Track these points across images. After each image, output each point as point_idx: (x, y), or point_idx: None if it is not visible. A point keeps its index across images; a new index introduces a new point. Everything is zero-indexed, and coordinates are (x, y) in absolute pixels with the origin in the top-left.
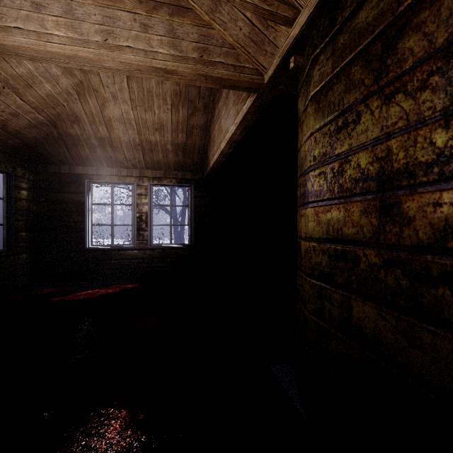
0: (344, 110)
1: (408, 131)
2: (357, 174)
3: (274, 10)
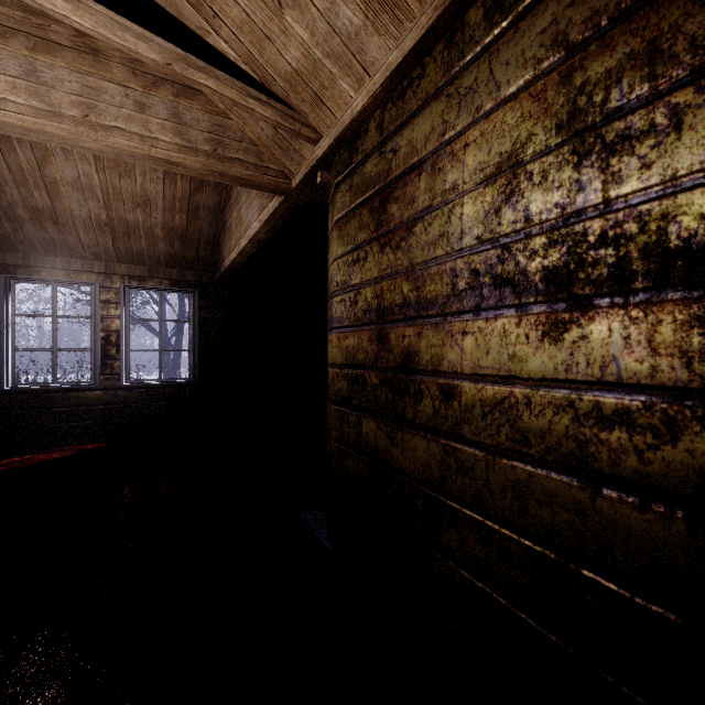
0: (358, 245)
1: (392, 278)
2: (365, 306)
3: (297, 129)
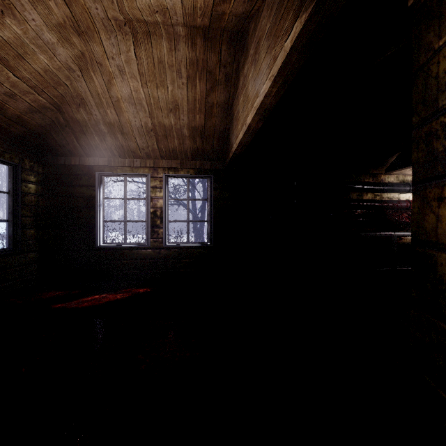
0: None
1: None
2: None
3: None
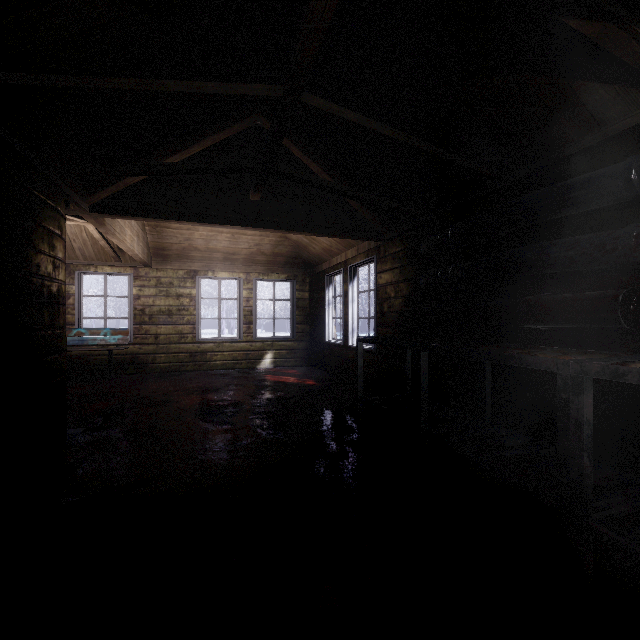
0: None
1: None
2: None
3: None
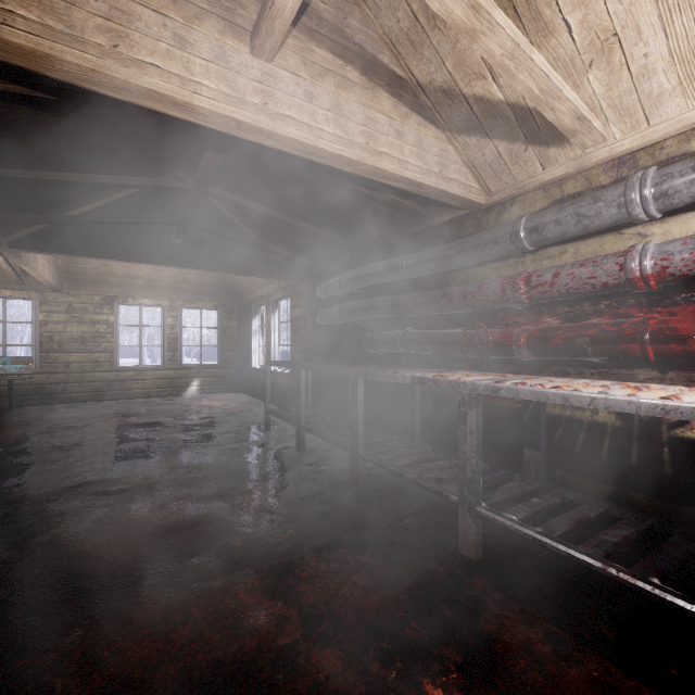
0: None
1: None
2: None
3: None
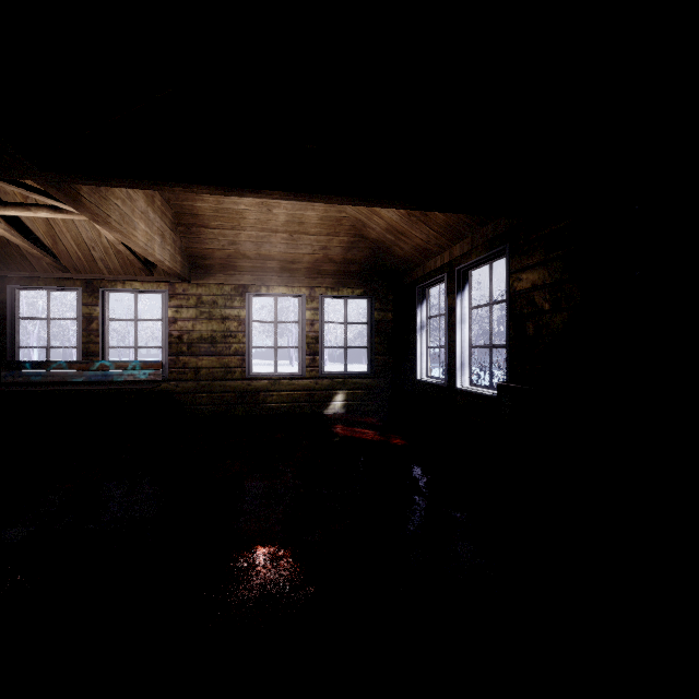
0: None
1: None
2: None
3: None
